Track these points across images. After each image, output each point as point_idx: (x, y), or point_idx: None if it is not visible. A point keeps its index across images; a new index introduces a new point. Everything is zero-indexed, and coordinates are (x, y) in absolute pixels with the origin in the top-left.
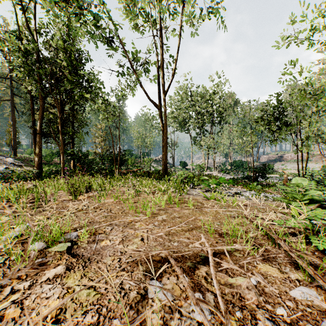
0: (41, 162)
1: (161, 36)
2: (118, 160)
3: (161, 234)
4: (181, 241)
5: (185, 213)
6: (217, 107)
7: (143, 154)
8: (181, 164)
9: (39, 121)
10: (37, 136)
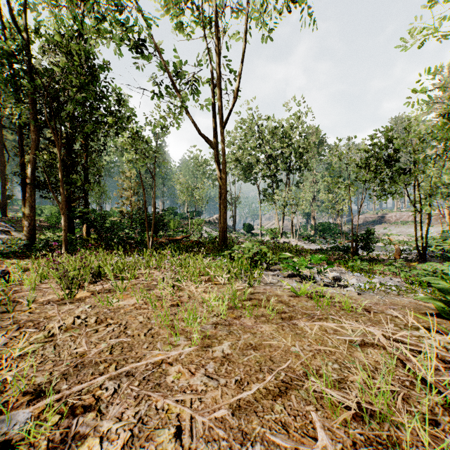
0: (34, 228)
1: (217, 38)
2: (152, 225)
3: (223, 412)
4: (270, 439)
5: (264, 335)
6: (297, 147)
7: (191, 213)
8: (244, 228)
9: (31, 165)
10: (28, 188)
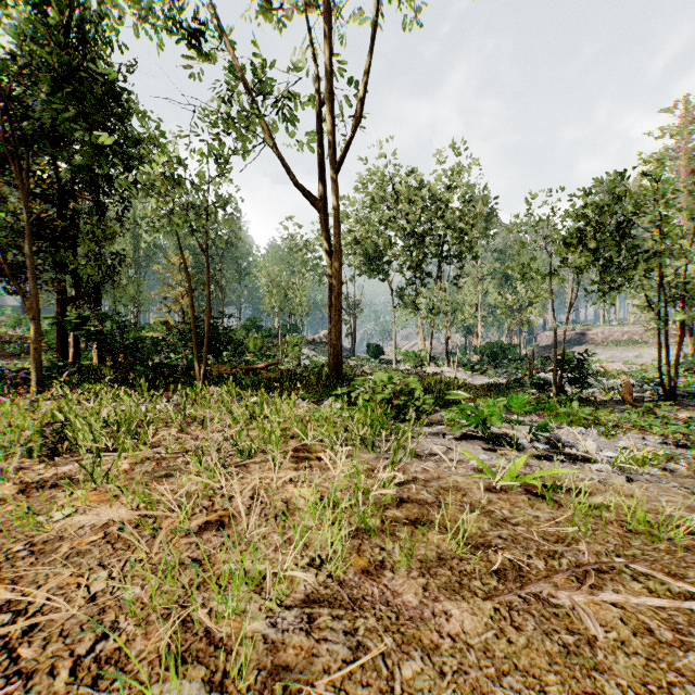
0: None
1: (325, 8)
2: (206, 341)
3: None
4: None
5: (466, 657)
6: (454, 221)
7: (285, 327)
8: (370, 351)
9: None
10: None
